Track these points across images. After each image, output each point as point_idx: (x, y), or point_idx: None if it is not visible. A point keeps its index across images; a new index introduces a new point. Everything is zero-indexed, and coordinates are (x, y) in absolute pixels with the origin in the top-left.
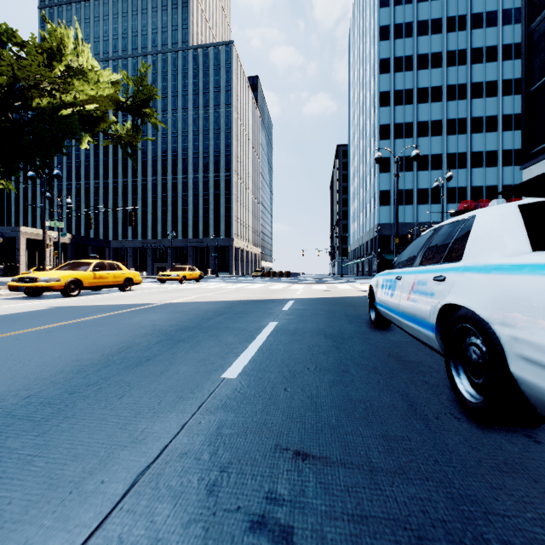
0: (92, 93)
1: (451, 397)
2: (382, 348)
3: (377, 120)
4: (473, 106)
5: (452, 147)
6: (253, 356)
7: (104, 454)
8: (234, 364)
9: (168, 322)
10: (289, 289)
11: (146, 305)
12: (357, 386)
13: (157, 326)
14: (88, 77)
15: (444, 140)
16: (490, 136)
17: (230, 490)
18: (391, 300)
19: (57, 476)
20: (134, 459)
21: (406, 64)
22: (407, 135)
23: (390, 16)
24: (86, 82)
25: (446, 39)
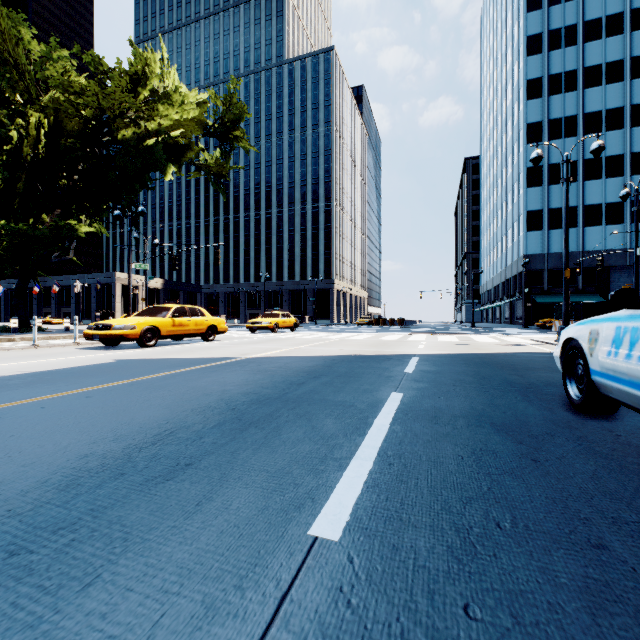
0: (176, 117)
1: None
2: (638, 470)
3: (523, 118)
4: None
5: (639, 143)
6: (371, 471)
7: None
8: (336, 493)
9: (243, 387)
10: (407, 340)
11: (225, 360)
12: None
13: (227, 394)
14: (173, 100)
15: (626, 134)
16: None
17: None
18: None
19: None
20: None
21: (567, 37)
22: (568, 134)
23: None
24: (170, 105)
25: None
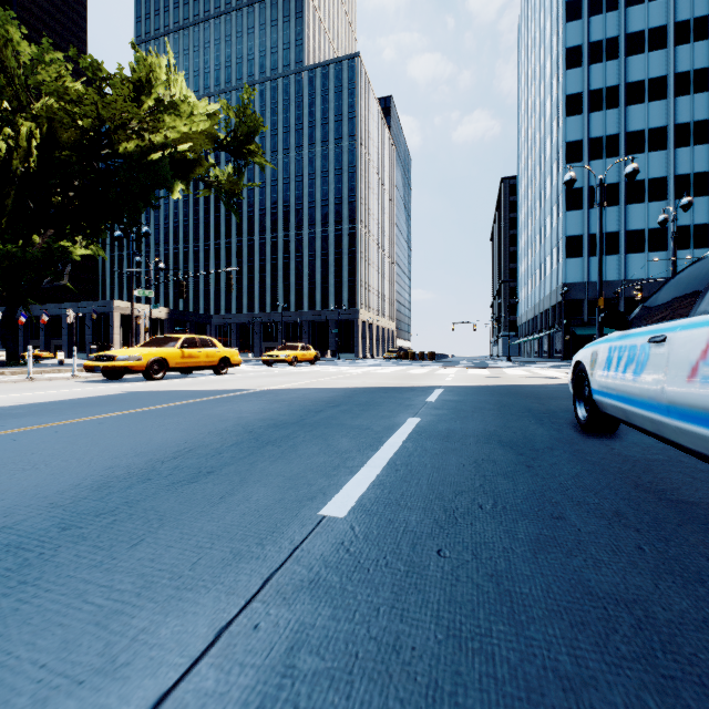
0: (185, 129)
1: None
2: (617, 472)
3: (562, 136)
4: None
5: (684, 166)
6: (378, 474)
7: (25, 703)
8: (345, 489)
9: (259, 414)
10: (435, 373)
11: (240, 391)
12: (593, 555)
13: (243, 420)
14: (181, 111)
15: (669, 155)
16: None
17: None
18: (635, 382)
19: None
20: None
21: (608, 50)
22: (609, 154)
23: None
24: (178, 116)
25: (674, 5)
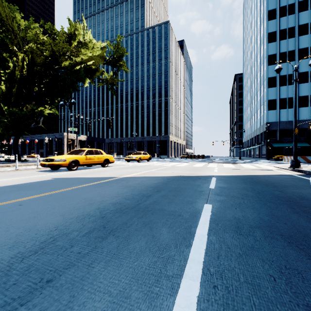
0: (90, 54)
1: None
2: None
3: (266, 52)
4: None
5: None
6: (199, 297)
7: None
8: None
9: (114, 198)
10: (207, 167)
11: (109, 178)
12: None
13: (103, 203)
14: (88, 46)
15: None
16: None
17: None
18: None
19: None
20: None
21: (289, 10)
22: (290, 60)
23: None
24: (87, 49)
25: None
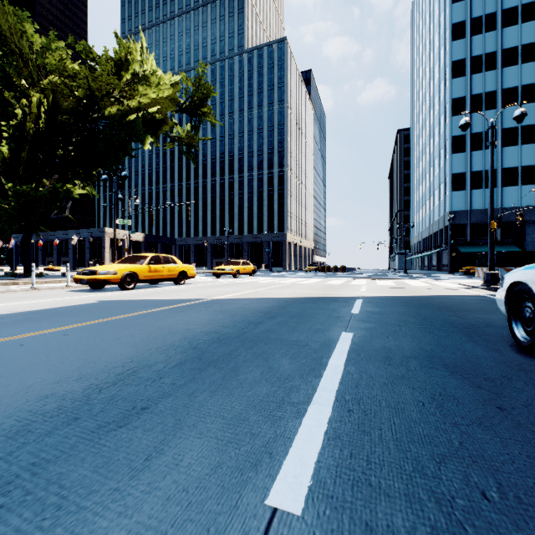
0: (153, 96)
1: None
2: None
3: (449, 94)
4: None
5: None
6: (330, 418)
7: None
8: (295, 447)
9: (205, 326)
10: (350, 284)
11: (192, 301)
12: None
13: (191, 332)
14: (151, 82)
15: None
16: None
17: None
18: None
19: None
20: None
21: (487, 23)
22: (488, 107)
23: None
24: (148, 86)
25: None
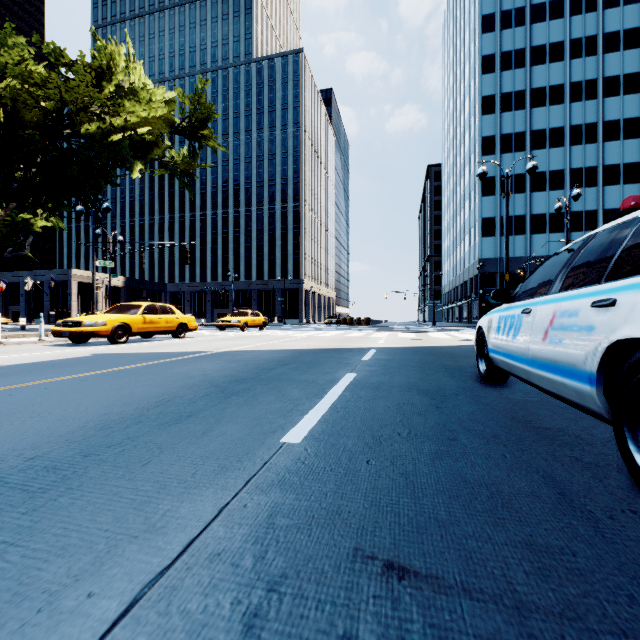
0: (144, 114)
1: (625, 484)
2: (501, 409)
3: (479, 131)
4: (605, 106)
5: (577, 161)
6: (324, 415)
7: (103, 547)
8: (298, 425)
9: (221, 372)
10: (370, 337)
11: (200, 353)
12: (472, 460)
13: (208, 376)
14: (140, 97)
15: (566, 151)
16: (630, 144)
17: (280, 628)
18: (513, 343)
19: (29, 580)
20: (144, 559)
21: (516, 59)
22: (517, 148)
23: (495, 2)
24: (137, 102)
25: (569, 24)
